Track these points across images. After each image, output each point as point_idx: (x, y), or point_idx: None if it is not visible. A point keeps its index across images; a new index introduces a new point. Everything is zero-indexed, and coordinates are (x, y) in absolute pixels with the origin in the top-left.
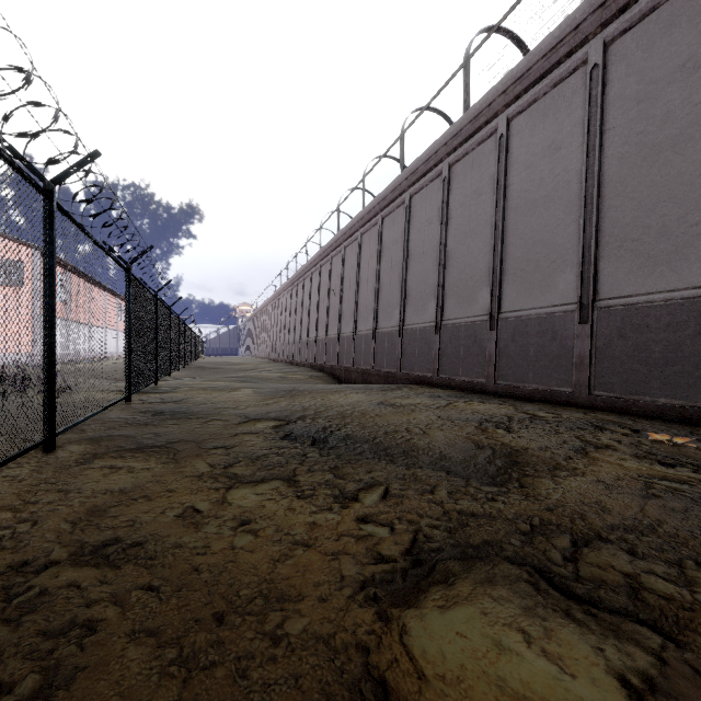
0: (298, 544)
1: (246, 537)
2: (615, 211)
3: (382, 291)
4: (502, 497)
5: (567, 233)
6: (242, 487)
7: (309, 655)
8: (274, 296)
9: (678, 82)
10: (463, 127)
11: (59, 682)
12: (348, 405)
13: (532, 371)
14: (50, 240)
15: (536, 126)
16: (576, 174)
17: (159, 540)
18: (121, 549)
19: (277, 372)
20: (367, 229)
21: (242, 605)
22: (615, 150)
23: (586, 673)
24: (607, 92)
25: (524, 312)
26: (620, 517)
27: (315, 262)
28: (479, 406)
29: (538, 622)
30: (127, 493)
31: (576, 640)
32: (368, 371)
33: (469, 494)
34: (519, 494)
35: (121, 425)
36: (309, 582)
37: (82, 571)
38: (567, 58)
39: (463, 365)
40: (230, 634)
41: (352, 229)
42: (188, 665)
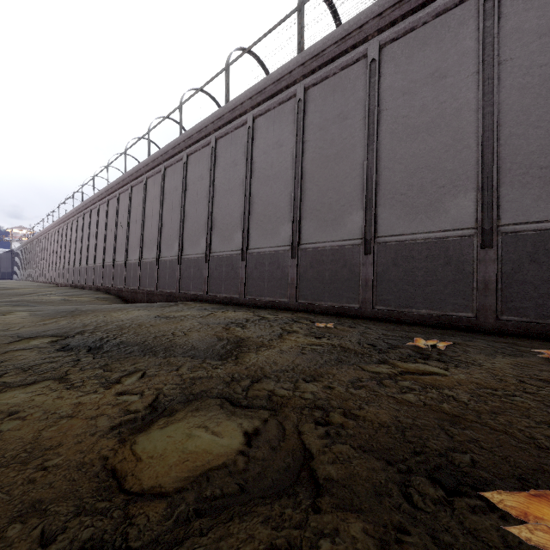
0: (63, 417)
1: (14, 421)
2: (309, 191)
3: (165, 227)
4: (221, 366)
5: (286, 201)
6: (11, 390)
7: (62, 471)
8: (57, 222)
9: (337, 124)
10: (225, 114)
11: None
12: (128, 320)
13: (267, 289)
14: None
15: (269, 127)
16: (291, 164)
17: None
18: None
19: (60, 296)
20: (152, 174)
21: (7, 461)
22: (309, 154)
23: (230, 434)
24: (306, 118)
25: (262, 249)
26: (280, 366)
27: (103, 195)
28: (231, 314)
29: (215, 420)
30: None
31: (231, 423)
32: (152, 292)
33: (202, 367)
34: (233, 363)
35: None
36: (69, 435)
37: None
38: (286, 89)
39: (225, 285)
40: None
41: (138, 172)
42: None
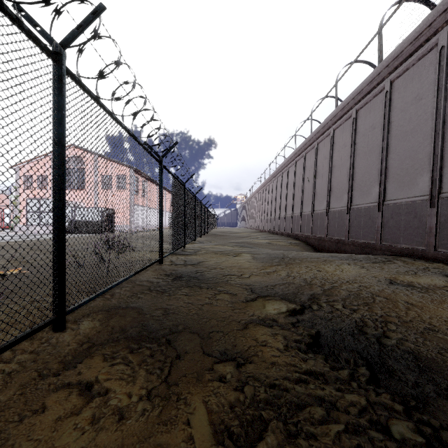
0: None
1: None
2: None
3: (357, 173)
4: None
5: None
6: None
7: None
8: (260, 187)
9: None
10: None
11: None
12: (355, 282)
13: None
14: (59, 106)
15: None
16: None
17: None
18: None
19: (264, 239)
20: (339, 124)
21: None
22: None
23: None
24: None
25: None
26: None
27: (291, 159)
28: None
29: None
30: None
31: None
32: (342, 241)
33: None
34: None
35: (143, 291)
36: None
37: None
38: None
39: None
40: None
41: (324, 127)
42: None
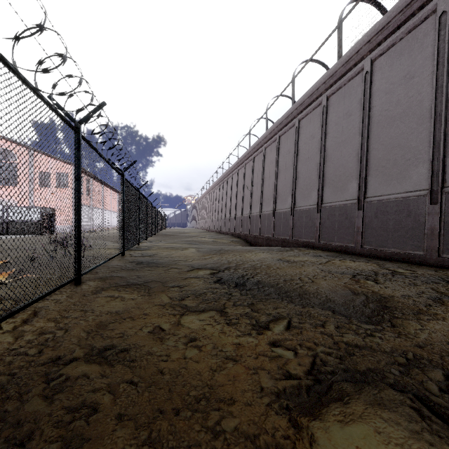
0: (228, 359)
1: (194, 351)
2: None
3: (279, 185)
4: (379, 334)
5: (420, 138)
6: (190, 315)
7: None
8: (208, 190)
9: None
10: (337, 70)
11: (72, 448)
12: (258, 261)
13: (391, 239)
14: (78, 157)
15: (393, 63)
16: (427, 95)
17: (138, 348)
18: (114, 353)
19: (211, 238)
20: (269, 144)
21: (191, 402)
22: None
23: None
24: None
25: (384, 197)
26: None
27: (235, 167)
28: (351, 264)
29: (427, 446)
30: (120, 314)
31: None
32: (270, 238)
33: (352, 330)
34: (392, 332)
35: (118, 270)
36: (238, 389)
37: (91, 366)
38: (420, 10)
39: (338, 234)
40: (183, 426)
41: (258, 145)
42: (155, 446)
